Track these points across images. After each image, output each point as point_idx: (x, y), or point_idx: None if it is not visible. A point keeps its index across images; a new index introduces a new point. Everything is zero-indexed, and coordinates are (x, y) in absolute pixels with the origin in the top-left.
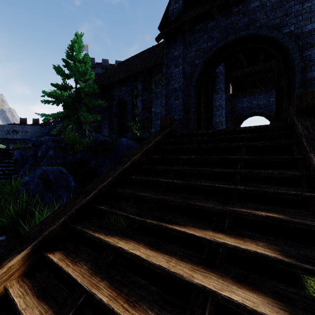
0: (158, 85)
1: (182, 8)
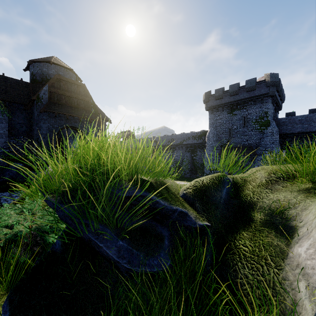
0: (3, 114)
1: (48, 99)
